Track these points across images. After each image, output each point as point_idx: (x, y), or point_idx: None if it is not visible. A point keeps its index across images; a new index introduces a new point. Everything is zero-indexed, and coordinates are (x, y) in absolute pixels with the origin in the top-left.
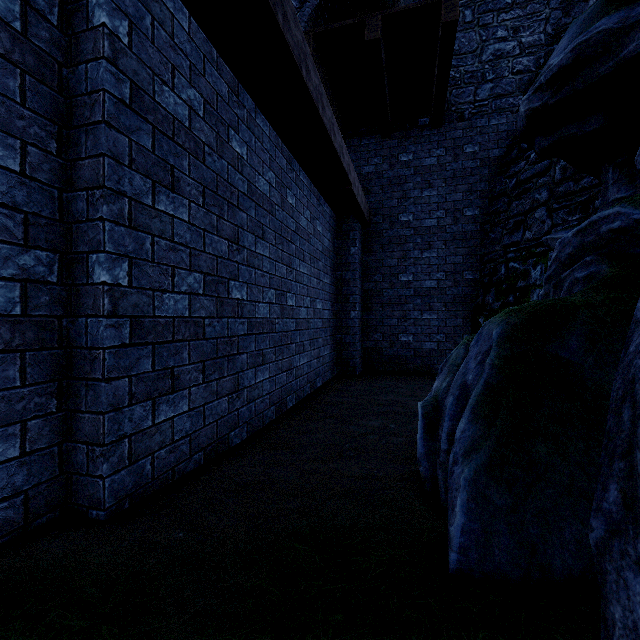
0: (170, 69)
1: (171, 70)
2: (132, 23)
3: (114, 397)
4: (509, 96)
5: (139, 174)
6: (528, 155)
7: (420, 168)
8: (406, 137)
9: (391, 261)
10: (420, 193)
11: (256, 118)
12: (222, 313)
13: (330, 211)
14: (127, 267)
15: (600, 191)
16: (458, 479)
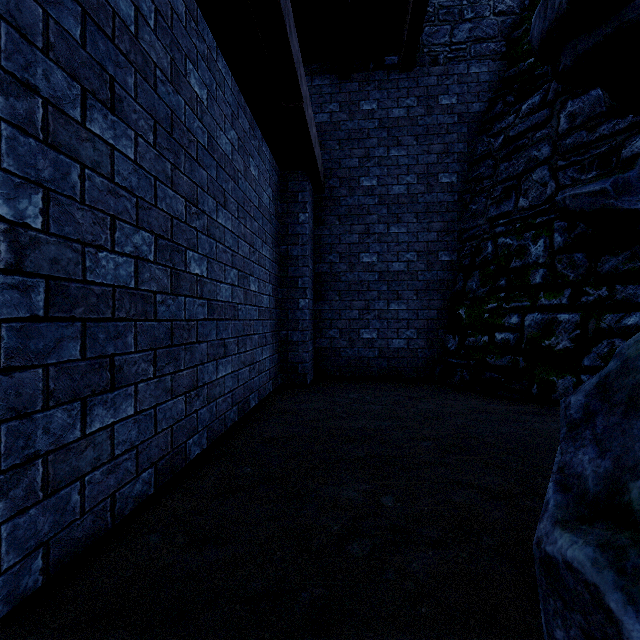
0: None
1: None
2: None
3: None
4: (490, 41)
5: None
6: (517, 108)
7: (386, 120)
8: (369, 80)
9: (350, 237)
10: (386, 152)
11: None
12: None
13: (271, 158)
14: None
15: (627, 138)
16: None
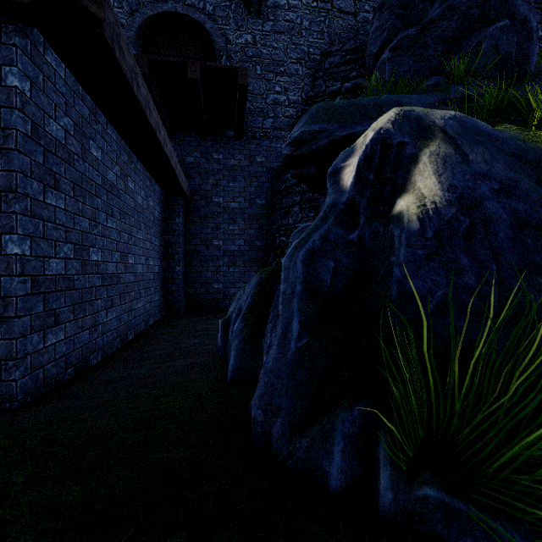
0: (54, 107)
1: (54, 107)
2: (32, 82)
3: (22, 328)
4: (282, 130)
5: (36, 181)
6: None
7: (227, 166)
8: (218, 142)
9: (207, 230)
10: (227, 183)
11: (107, 129)
12: (85, 271)
13: (160, 189)
14: (29, 243)
15: None
16: (233, 346)
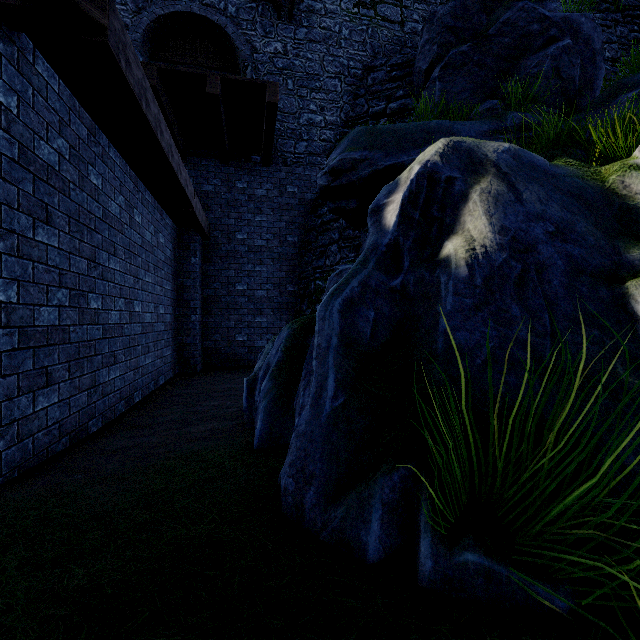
0: (45, 126)
1: (46, 127)
2: (19, 97)
3: (8, 390)
4: (318, 156)
5: (24, 214)
6: None
7: (253, 196)
8: (242, 168)
9: (229, 272)
10: (253, 217)
11: (109, 152)
12: (83, 321)
13: (172, 223)
14: (16, 288)
15: None
16: (260, 408)
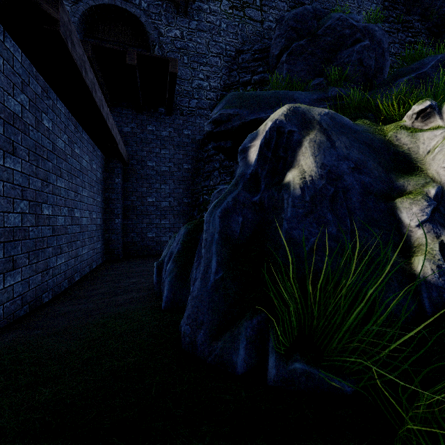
0: (12, 85)
1: (12, 86)
2: None
3: None
4: (205, 110)
5: None
6: None
7: (160, 136)
8: (151, 116)
9: (142, 189)
10: (160, 151)
11: (57, 103)
12: (38, 223)
13: (101, 154)
14: None
15: None
16: (166, 282)
